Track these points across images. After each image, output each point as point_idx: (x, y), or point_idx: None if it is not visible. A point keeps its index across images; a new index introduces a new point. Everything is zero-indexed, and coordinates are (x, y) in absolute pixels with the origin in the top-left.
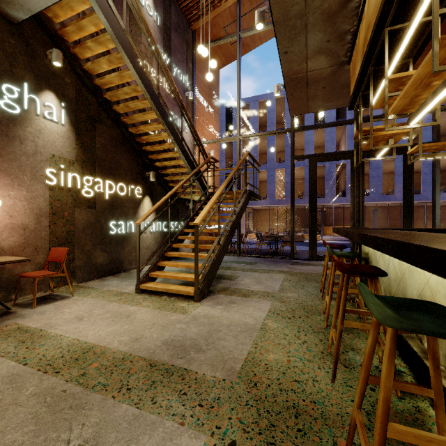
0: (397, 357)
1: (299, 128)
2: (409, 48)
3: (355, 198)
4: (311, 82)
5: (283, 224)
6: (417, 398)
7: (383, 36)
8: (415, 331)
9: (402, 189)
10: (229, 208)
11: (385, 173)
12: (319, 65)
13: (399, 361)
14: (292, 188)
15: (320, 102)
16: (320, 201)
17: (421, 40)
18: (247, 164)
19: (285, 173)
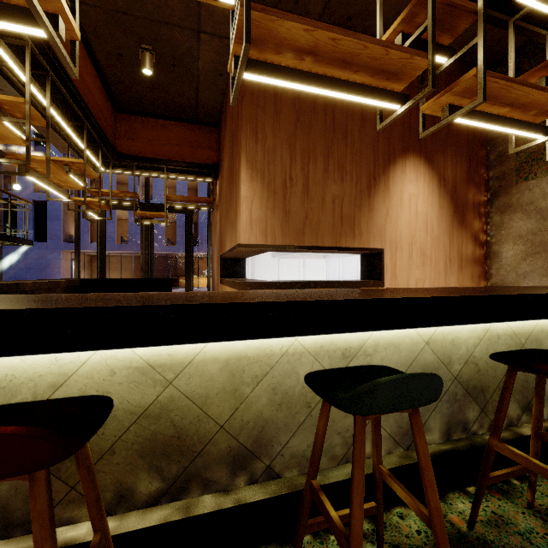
0: None
1: None
2: (91, 136)
3: (144, 249)
4: None
5: (134, 276)
6: None
7: (52, 122)
8: None
9: None
10: (40, 252)
11: None
12: None
13: None
14: (76, 234)
15: None
16: (171, 249)
17: (92, 134)
18: (72, 191)
19: (129, 213)
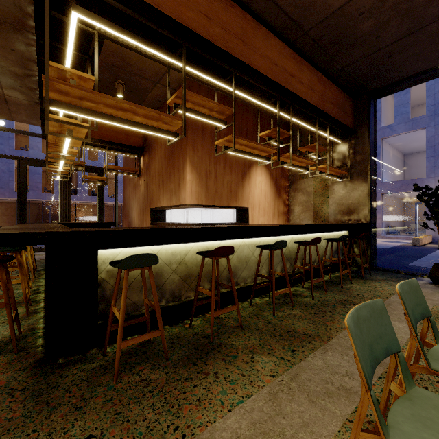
0: (43, 285)
1: (6, 129)
2: None
3: (63, 200)
4: (11, 102)
5: None
6: (40, 294)
7: None
8: (0, 251)
9: (122, 193)
10: None
11: (113, 178)
12: (16, 96)
13: (43, 286)
14: None
15: (25, 118)
16: (49, 196)
17: None
18: None
19: (0, 160)
